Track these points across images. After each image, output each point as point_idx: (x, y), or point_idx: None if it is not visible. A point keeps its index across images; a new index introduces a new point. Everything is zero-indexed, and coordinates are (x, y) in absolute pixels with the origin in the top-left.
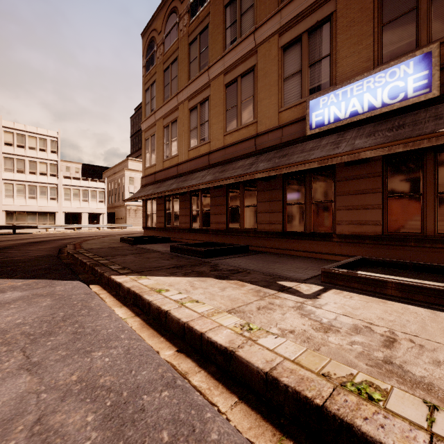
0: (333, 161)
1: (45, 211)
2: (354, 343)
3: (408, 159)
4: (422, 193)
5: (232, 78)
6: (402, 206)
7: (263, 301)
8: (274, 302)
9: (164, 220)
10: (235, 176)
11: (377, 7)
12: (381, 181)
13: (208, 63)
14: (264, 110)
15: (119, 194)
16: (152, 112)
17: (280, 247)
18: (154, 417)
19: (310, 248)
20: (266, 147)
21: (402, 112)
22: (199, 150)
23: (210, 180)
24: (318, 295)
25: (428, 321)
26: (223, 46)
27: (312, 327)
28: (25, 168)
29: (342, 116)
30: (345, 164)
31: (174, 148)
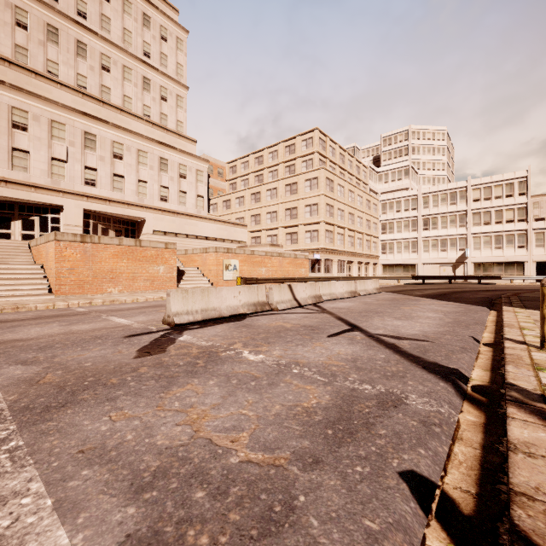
0: None
1: (511, 261)
2: None
3: None
4: None
5: None
6: None
7: None
8: None
9: None
10: None
11: None
12: None
13: None
14: None
15: None
16: None
17: None
18: (464, 323)
19: None
20: None
21: None
22: None
23: None
24: None
25: None
26: None
27: None
28: (490, 220)
29: None
30: None
31: None
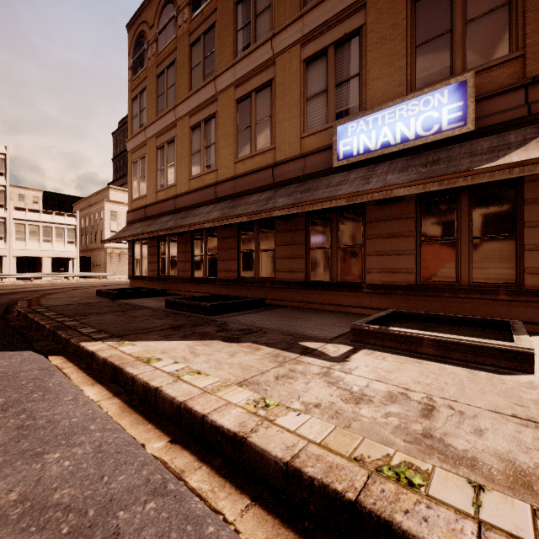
0: (363, 198)
1: None
2: (390, 415)
3: (442, 199)
4: (457, 237)
5: (244, 93)
6: (436, 252)
7: (282, 368)
8: (296, 368)
9: (157, 267)
10: (248, 213)
11: (410, 25)
12: (414, 223)
13: (215, 71)
14: (284, 134)
15: (97, 233)
16: (141, 127)
17: (303, 300)
18: None
19: (337, 300)
20: (286, 179)
21: (436, 146)
22: (203, 180)
23: (217, 217)
24: (347, 357)
25: (466, 382)
26: (234, 52)
27: (341, 397)
28: None
29: (372, 146)
30: (376, 202)
31: (171, 175)
